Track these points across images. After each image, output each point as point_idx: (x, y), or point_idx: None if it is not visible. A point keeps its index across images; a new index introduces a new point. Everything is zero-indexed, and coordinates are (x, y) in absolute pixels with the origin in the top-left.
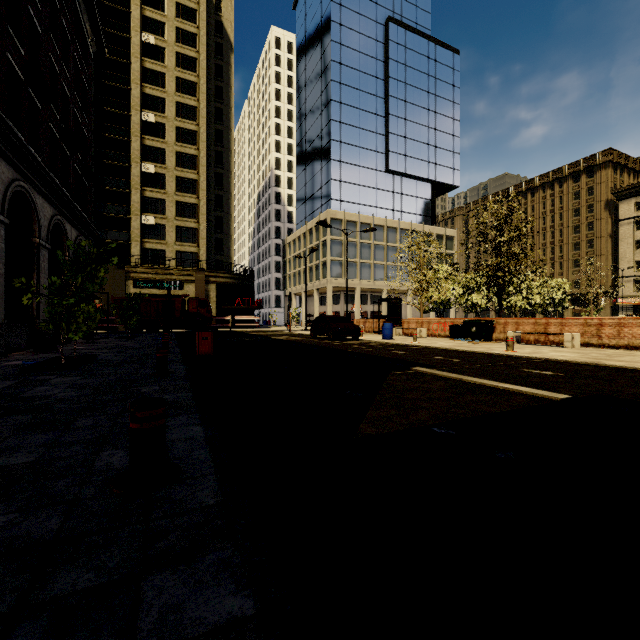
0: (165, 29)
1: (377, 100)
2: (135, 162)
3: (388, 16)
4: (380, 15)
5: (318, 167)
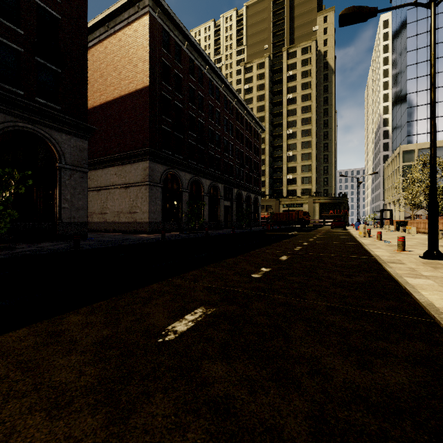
0: (296, 88)
1: None
2: (284, 153)
3: None
4: None
5: (401, 114)
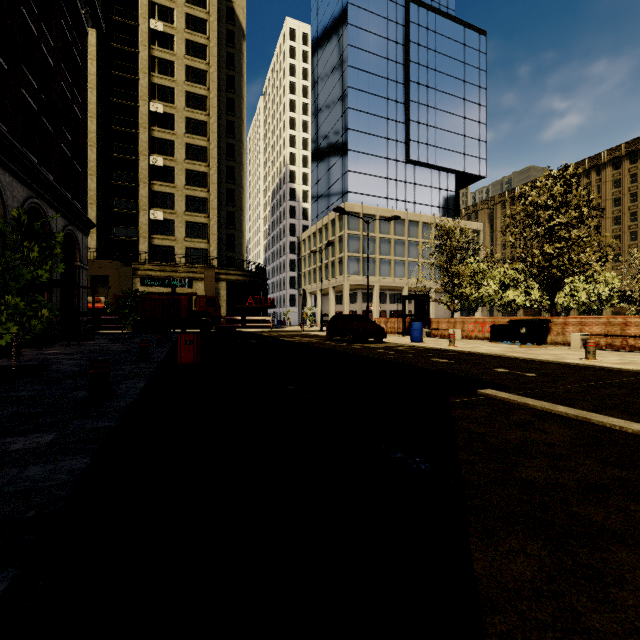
0: (174, 15)
1: (397, 86)
2: (143, 155)
3: None
4: None
5: (334, 159)
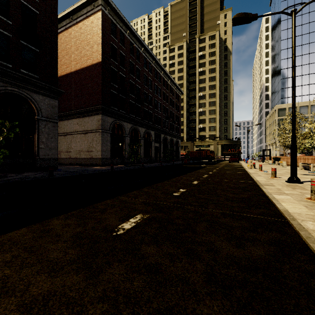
0: (205, 63)
1: None
2: (197, 109)
3: None
4: None
5: (277, 83)
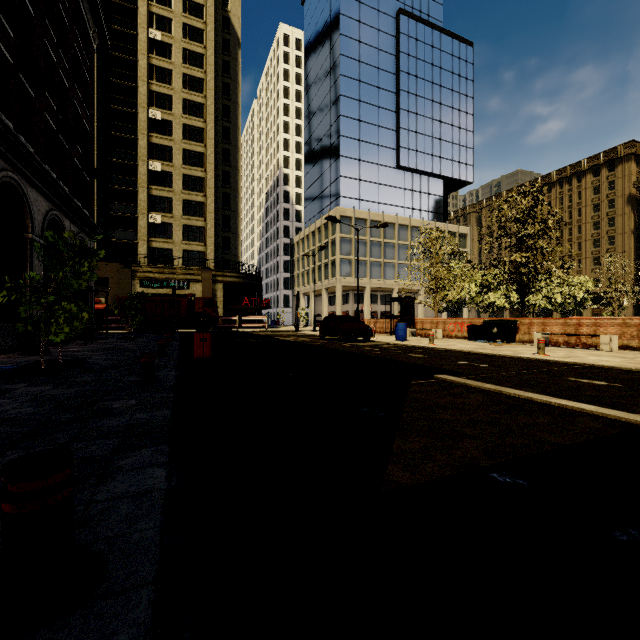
0: (172, 25)
1: (387, 94)
2: (142, 160)
3: (399, 8)
4: (390, 7)
5: (327, 164)
